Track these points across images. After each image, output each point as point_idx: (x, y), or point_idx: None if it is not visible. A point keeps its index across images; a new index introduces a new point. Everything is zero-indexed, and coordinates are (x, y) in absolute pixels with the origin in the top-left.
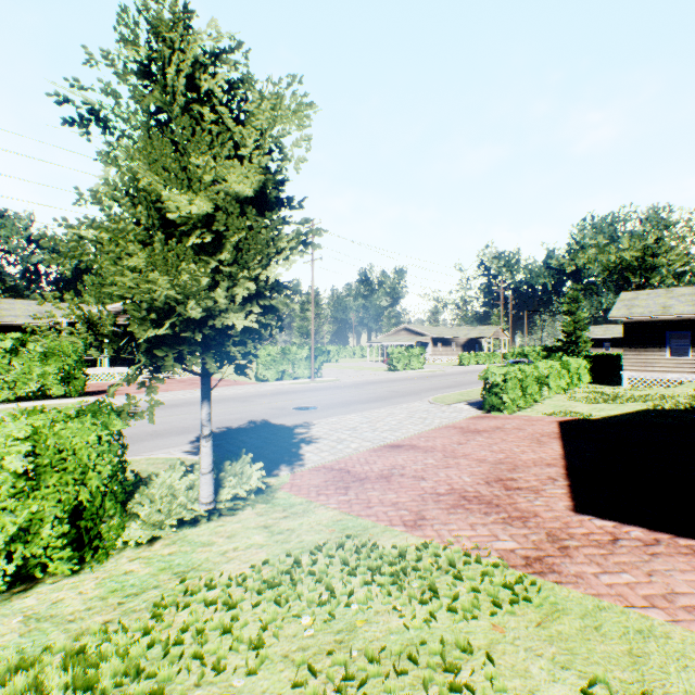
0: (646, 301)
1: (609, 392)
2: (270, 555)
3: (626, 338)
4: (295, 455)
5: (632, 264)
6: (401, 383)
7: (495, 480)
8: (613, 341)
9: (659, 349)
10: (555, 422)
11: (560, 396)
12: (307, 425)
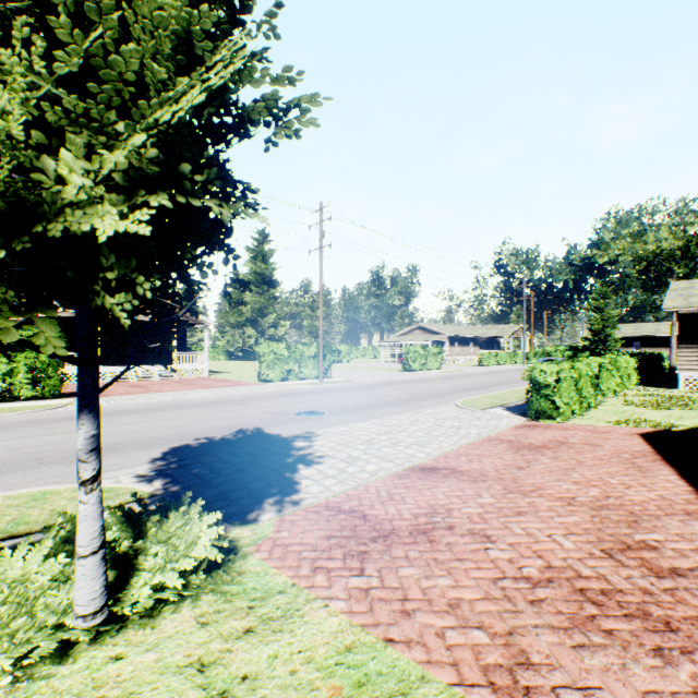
0: None
1: (669, 395)
2: None
3: (682, 332)
4: (288, 484)
5: (674, 253)
6: (419, 384)
7: (619, 548)
8: (643, 340)
9: None
10: (636, 436)
11: (612, 400)
12: (310, 436)
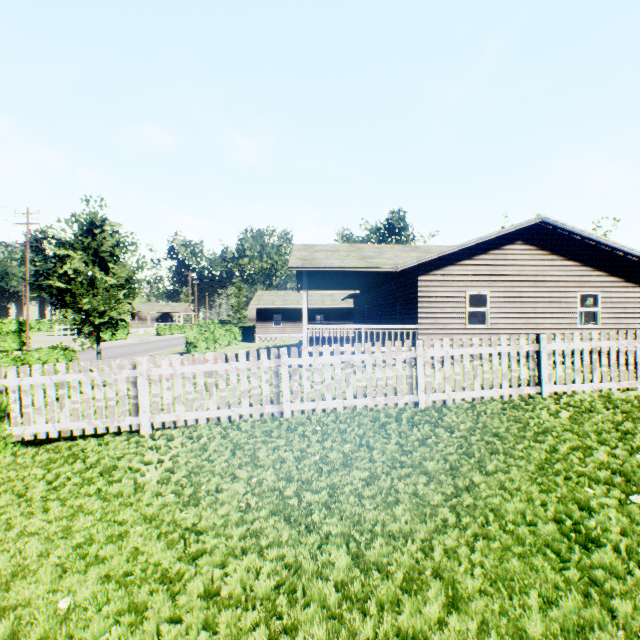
0: (267, 297)
1: (249, 345)
2: None
3: (258, 316)
4: None
5: (267, 272)
6: (120, 349)
7: None
8: None
9: (271, 322)
10: None
11: (226, 348)
12: None
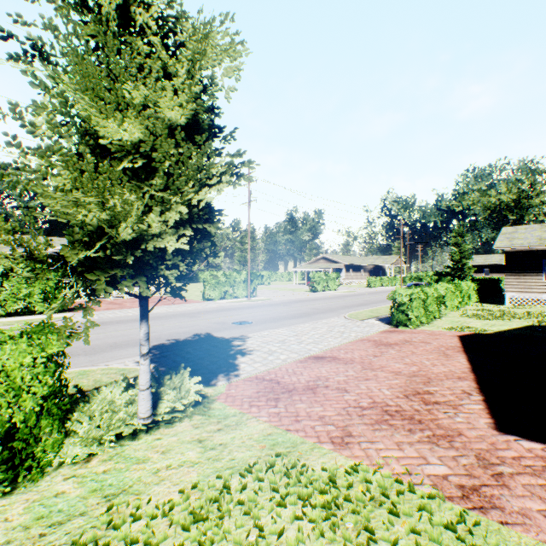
0: (524, 234)
1: (495, 310)
2: (201, 476)
3: (507, 265)
4: (232, 366)
5: (509, 205)
6: (321, 302)
7: (413, 393)
8: (491, 268)
9: (536, 273)
10: (456, 337)
11: (454, 313)
12: (243, 337)
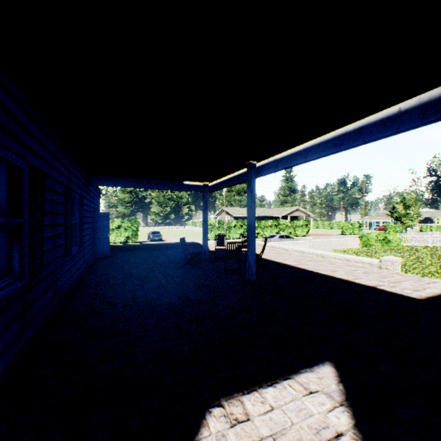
0: None
1: None
2: None
3: None
4: None
5: None
6: None
7: None
8: None
9: None
10: None
11: None
12: None
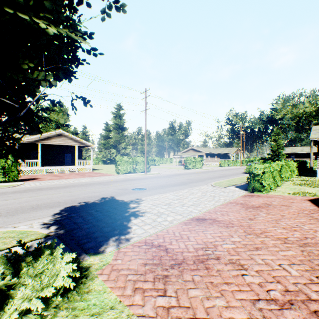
0: None
1: (314, 180)
2: None
3: None
4: (124, 228)
5: (312, 113)
6: (192, 175)
7: None
8: (296, 155)
9: None
10: (307, 201)
11: (287, 182)
12: (138, 200)
